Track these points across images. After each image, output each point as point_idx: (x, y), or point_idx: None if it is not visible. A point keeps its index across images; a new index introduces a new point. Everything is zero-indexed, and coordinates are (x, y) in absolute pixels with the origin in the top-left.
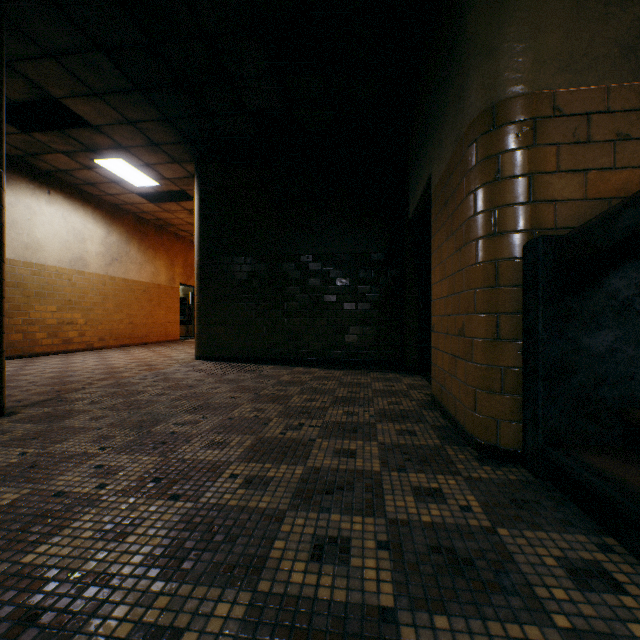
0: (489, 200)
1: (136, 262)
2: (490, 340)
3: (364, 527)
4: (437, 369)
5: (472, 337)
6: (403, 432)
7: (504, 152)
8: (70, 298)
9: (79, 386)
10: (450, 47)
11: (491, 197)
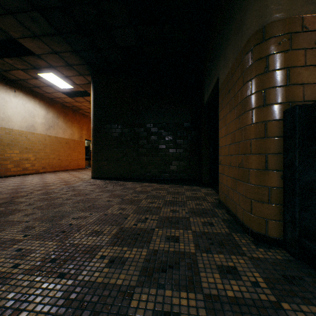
0: (260, 85)
1: (62, 128)
2: (261, 170)
3: (188, 302)
4: (223, 185)
5: (249, 168)
6: (206, 223)
7: (271, 54)
8: (26, 146)
9: (25, 194)
10: (232, 0)
11: (262, 83)
